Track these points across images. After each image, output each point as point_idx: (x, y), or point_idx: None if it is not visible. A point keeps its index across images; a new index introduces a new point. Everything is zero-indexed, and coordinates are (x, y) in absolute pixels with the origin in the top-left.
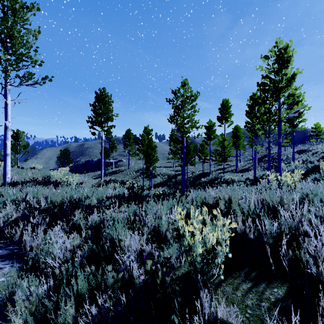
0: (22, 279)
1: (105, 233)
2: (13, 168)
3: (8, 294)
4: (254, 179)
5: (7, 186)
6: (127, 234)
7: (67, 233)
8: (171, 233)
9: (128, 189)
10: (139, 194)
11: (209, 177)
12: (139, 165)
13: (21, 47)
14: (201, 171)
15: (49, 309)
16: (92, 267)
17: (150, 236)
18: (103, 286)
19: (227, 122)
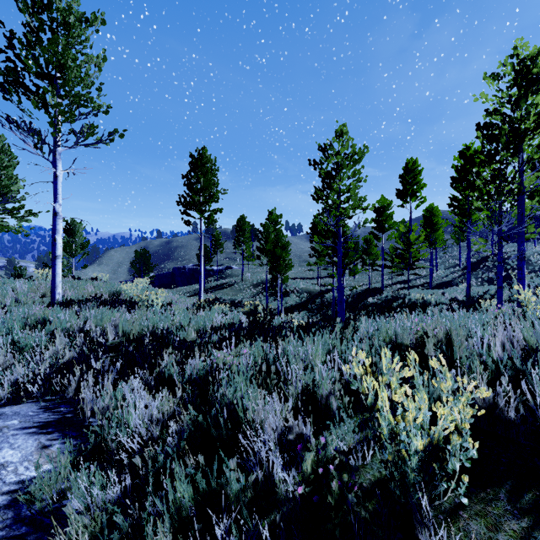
0: (79, 468)
1: (215, 392)
2: (66, 279)
3: (57, 495)
4: (468, 300)
5: (57, 306)
6: (258, 397)
7: (150, 389)
8: (337, 399)
9: (248, 315)
10: (267, 324)
11: (382, 296)
12: (260, 276)
13: (77, 84)
14: (366, 286)
15: (125, 534)
16: (201, 460)
17: (299, 403)
18: (223, 502)
19: (414, 200)
